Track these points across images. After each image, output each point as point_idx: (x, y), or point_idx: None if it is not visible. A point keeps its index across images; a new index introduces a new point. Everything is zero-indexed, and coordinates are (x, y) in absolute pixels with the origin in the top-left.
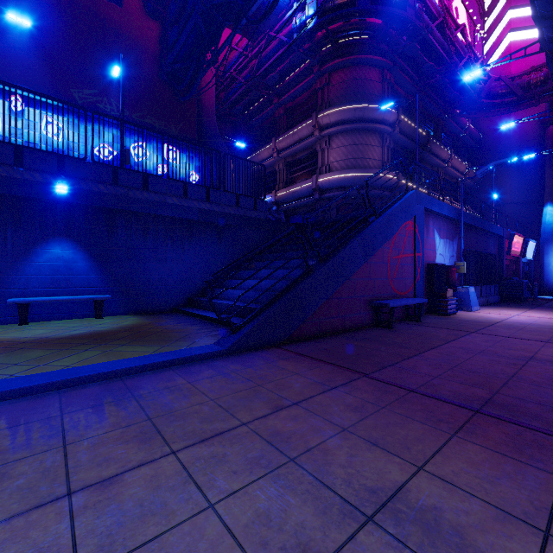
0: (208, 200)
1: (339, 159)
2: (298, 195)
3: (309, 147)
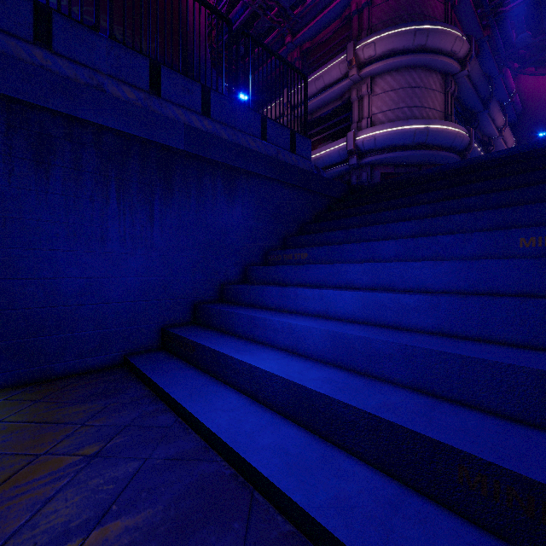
0: (207, 114)
1: (385, 109)
2: (323, 163)
3: (337, 98)
